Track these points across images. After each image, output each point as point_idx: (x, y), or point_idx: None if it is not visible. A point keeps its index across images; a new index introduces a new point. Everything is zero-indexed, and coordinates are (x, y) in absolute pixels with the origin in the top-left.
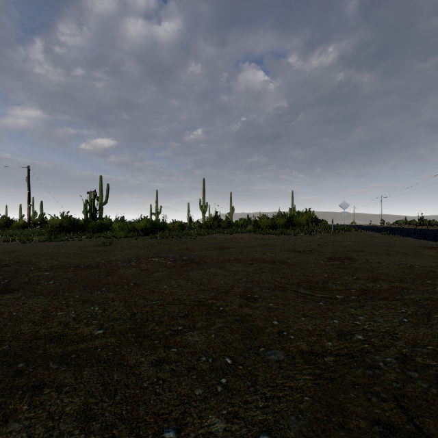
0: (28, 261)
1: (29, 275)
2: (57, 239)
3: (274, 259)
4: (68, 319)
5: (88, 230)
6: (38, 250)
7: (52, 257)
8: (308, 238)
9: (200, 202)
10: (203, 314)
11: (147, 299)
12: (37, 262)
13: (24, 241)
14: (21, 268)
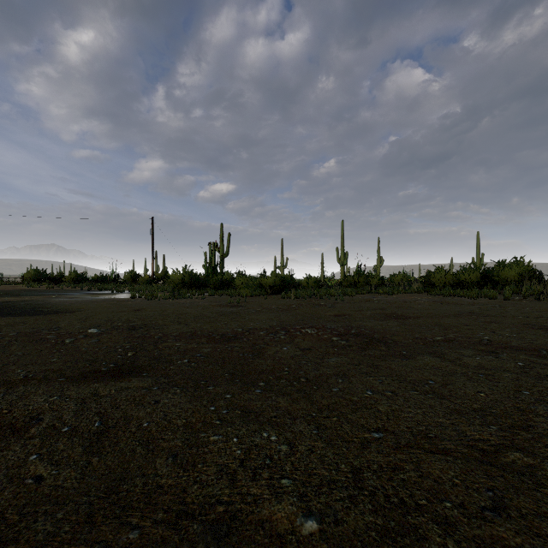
0: (155, 324)
1: (158, 345)
2: (181, 296)
3: (531, 345)
4: (232, 461)
5: (210, 287)
6: (164, 310)
7: (179, 320)
8: (538, 305)
9: (337, 252)
10: (545, 510)
11: (355, 423)
12: (165, 326)
13: (149, 298)
14: (149, 334)
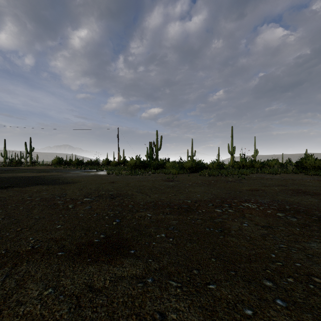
0: (126, 193)
1: (134, 215)
2: (136, 173)
3: None
4: None
5: (151, 168)
6: (128, 182)
7: (140, 190)
8: None
9: (228, 146)
10: None
11: None
12: (133, 195)
13: (118, 174)
14: (124, 202)
